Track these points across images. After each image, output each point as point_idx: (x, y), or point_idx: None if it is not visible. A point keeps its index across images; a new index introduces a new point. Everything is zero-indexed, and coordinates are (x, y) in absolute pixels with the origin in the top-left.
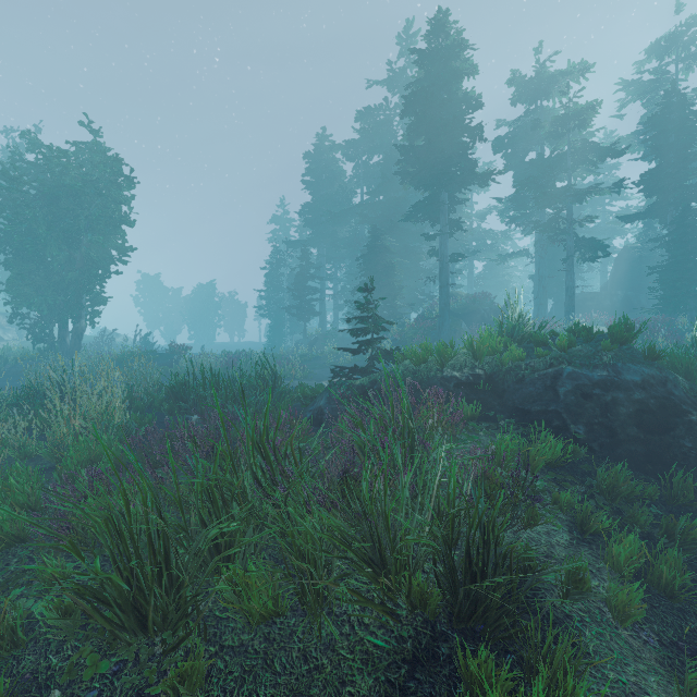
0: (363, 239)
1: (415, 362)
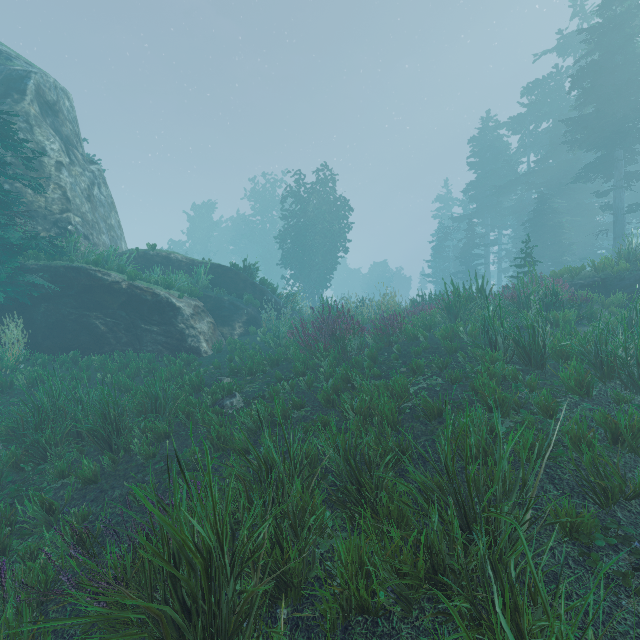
0: (529, 204)
1: (555, 277)
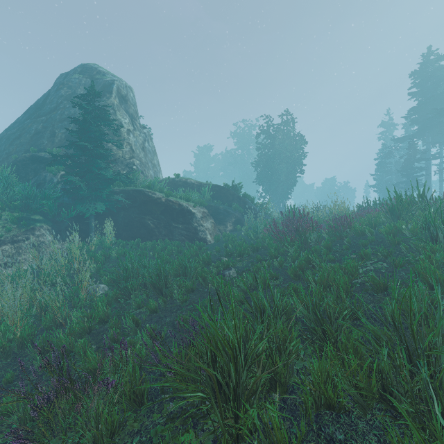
0: None
1: None
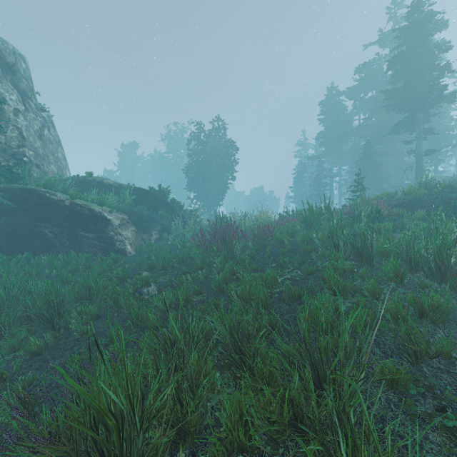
0: (360, 148)
1: (377, 199)
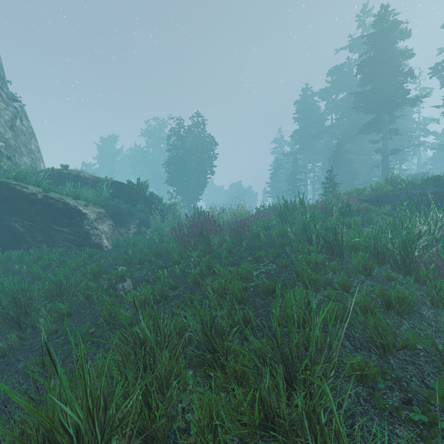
0: (332, 146)
1: (348, 195)
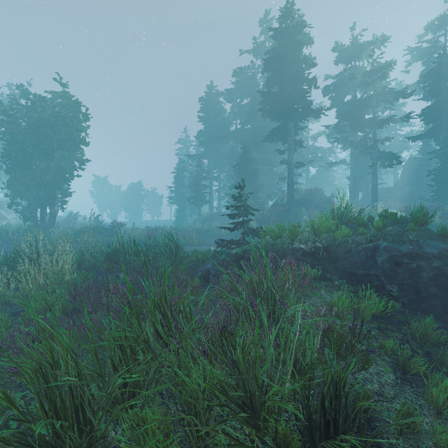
0: (237, 153)
1: (273, 237)
